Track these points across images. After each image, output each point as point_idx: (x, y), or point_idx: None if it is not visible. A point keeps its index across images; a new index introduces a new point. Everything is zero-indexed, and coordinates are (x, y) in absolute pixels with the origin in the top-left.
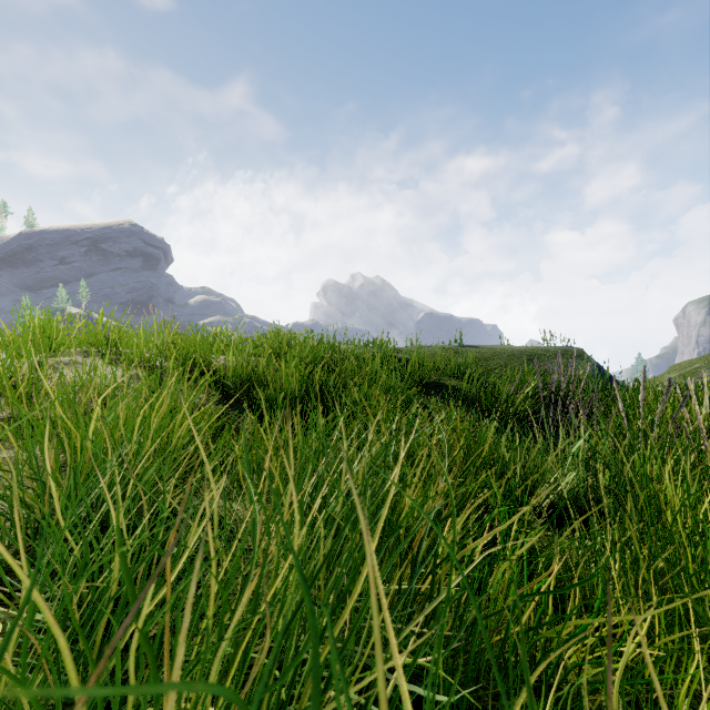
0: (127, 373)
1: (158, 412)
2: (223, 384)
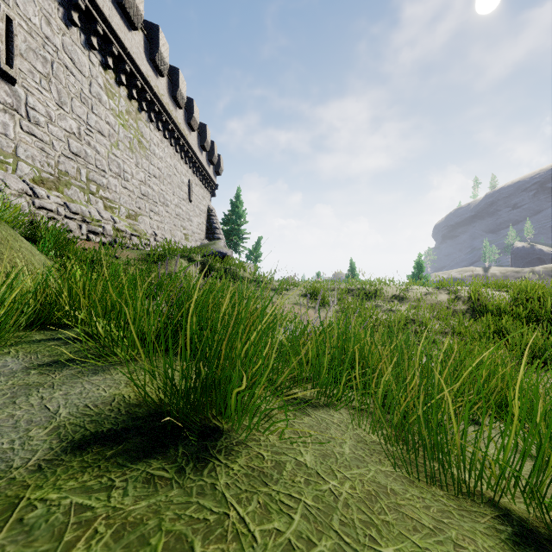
0: (448, 297)
1: (424, 305)
2: (477, 304)
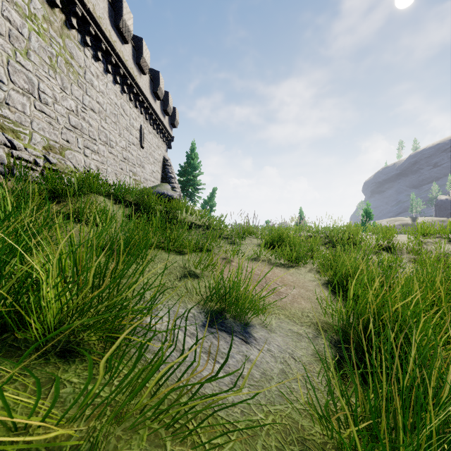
0: None
1: None
2: None
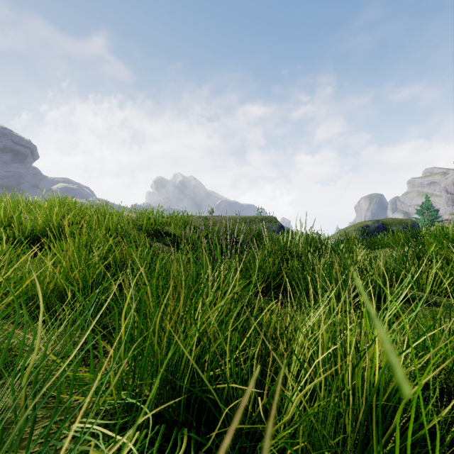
0: None
1: None
2: None
